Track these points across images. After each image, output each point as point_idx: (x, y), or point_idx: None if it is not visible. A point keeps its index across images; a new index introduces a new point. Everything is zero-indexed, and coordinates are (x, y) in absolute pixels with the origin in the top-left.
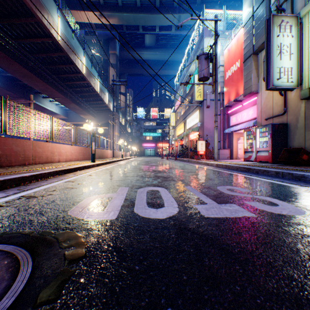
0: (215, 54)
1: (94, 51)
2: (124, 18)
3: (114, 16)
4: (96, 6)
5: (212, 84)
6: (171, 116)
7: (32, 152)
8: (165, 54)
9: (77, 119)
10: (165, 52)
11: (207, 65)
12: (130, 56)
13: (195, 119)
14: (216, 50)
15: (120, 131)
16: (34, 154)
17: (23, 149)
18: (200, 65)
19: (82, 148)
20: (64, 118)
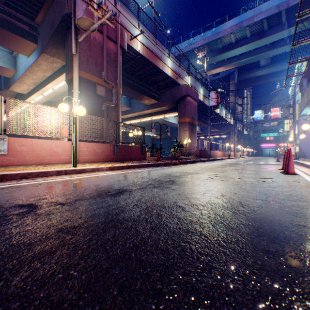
0: (293, 103)
1: (220, 90)
2: (240, 63)
3: (233, 65)
4: (221, 64)
5: (292, 118)
6: (284, 122)
7: (214, 154)
8: (281, 67)
9: (207, 132)
10: (281, 64)
11: (287, 111)
12: (245, 77)
13: (296, 130)
14: (294, 101)
15: (237, 135)
16: (214, 154)
17: (213, 153)
18: (283, 111)
19: (222, 152)
20: (199, 132)
